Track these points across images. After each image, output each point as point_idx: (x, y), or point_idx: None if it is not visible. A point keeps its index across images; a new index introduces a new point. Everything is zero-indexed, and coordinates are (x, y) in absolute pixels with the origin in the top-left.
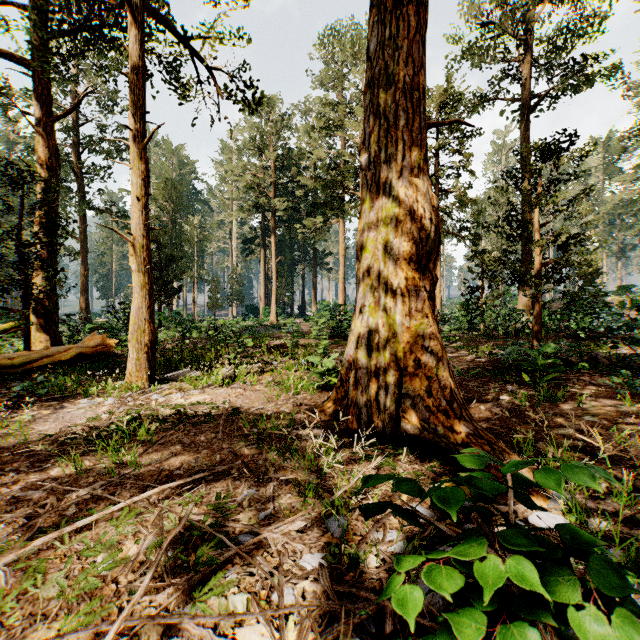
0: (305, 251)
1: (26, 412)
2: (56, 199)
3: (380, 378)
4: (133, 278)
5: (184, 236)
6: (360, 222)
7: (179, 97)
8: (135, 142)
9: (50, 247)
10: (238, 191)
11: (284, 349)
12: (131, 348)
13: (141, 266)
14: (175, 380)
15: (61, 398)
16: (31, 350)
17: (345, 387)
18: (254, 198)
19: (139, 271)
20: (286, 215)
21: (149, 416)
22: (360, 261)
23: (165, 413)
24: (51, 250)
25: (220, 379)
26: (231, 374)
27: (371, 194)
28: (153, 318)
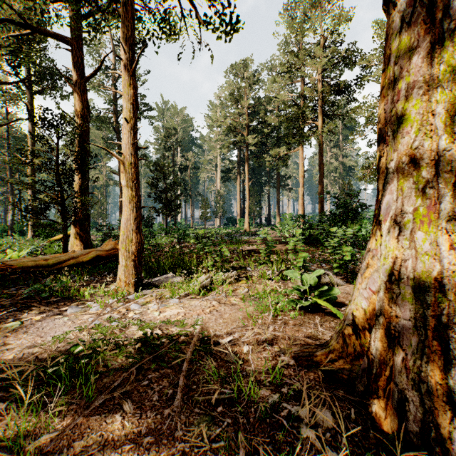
0: (270, 176)
1: (22, 316)
2: (88, 140)
3: (451, 345)
4: (123, 193)
5: (184, 169)
6: (385, 83)
7: (167, 37)
8: (124, 70)
9: (83, 175)
10: (221, 135)
11: (256, 254)
12: (121, 256)
13: (129, 181)
14: (159, 285)
15: (62, 300)
16: (67, 252)
17: (362, 339)
18: (232, 137)
19: (127, 186)
20: (256, 149)
21: (113, 339)
22: (388, 142)
23: (133, 333)
24: (84, 177)
25: (197, 289)
26: (208, 283)
27: (413, 27)
28: (140, 229)
